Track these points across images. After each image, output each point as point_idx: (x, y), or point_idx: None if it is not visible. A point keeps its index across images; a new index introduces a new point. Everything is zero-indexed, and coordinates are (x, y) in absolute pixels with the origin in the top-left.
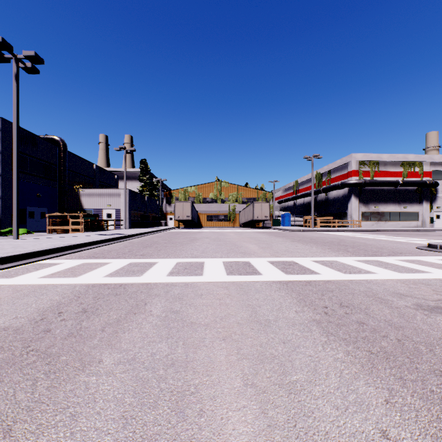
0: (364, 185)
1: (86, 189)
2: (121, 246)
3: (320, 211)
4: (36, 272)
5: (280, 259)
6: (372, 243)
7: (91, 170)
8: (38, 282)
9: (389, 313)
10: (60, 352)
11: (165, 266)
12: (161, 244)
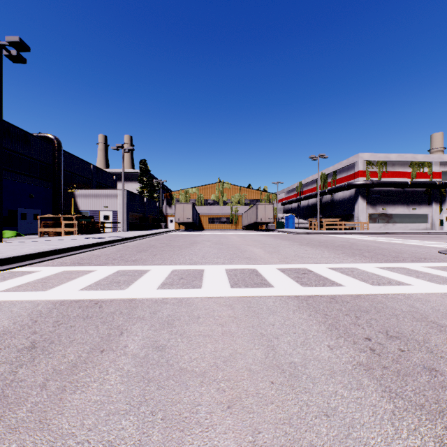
0: (371, 186)
1: (82, 190)
2: (114, 251)
3: (325, 213)
4: (0, 283)
5: (291, 266)
6: (387, 247)
7: (88, 171)
8: None
9: None
10: None
11: (157, 275)
12: (158, 248)
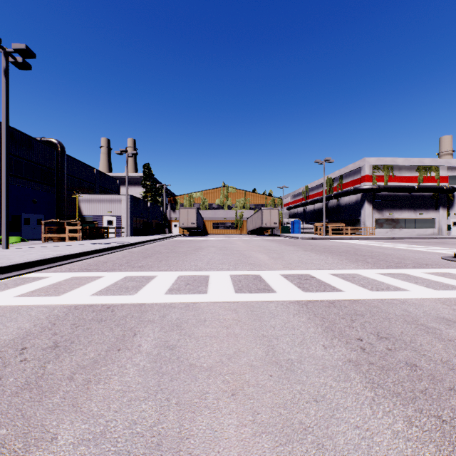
0: (378, 190)
1: (86, 195)
2: (119, 257)
3: (331, 218)
4: (14, 289)
5: (294, 272)
6: (391, 252)
7: (91, 175)
8: (12, 302)
9: (444, 349)
10: (1, 420)
11: (164, 281)
12: (163, 254)
